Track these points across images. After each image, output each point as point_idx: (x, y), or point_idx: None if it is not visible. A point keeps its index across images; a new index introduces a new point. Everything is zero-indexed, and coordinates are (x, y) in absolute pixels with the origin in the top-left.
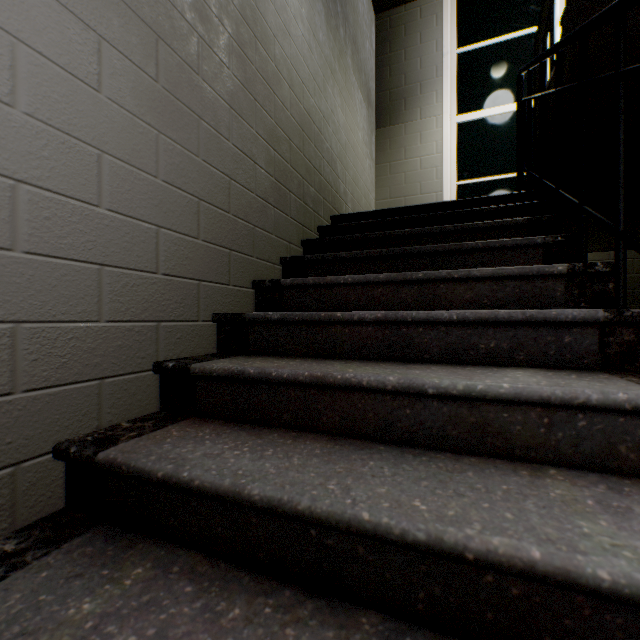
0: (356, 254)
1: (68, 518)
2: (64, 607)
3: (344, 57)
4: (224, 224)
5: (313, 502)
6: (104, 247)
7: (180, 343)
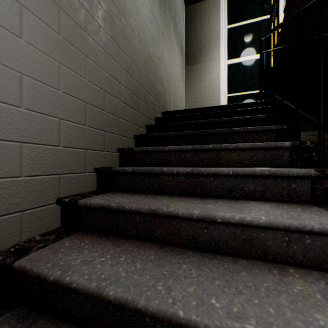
0: (175, 133)
1: None
2: None
3: (169, 27)
4: (101, 117)
5: (147, 302)
6: (24, 131)
7: (74, 186)
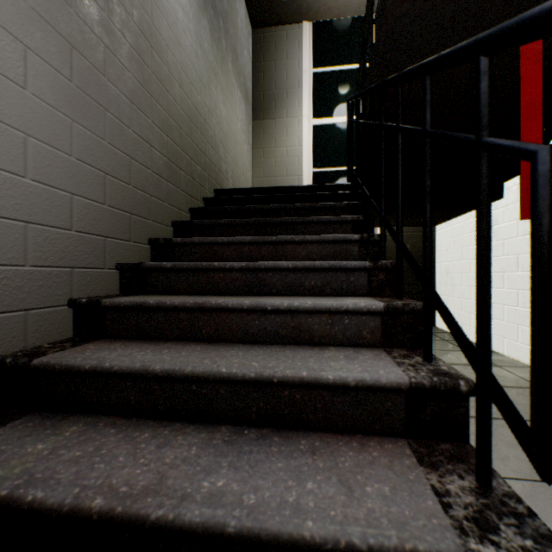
0: (232, 221)
1: (5, 412)
2: (23, 449)
3: (226, 63)
4: (126, 193)
5: (194, 368)
6: (29, 209)
7: (90, 285)
